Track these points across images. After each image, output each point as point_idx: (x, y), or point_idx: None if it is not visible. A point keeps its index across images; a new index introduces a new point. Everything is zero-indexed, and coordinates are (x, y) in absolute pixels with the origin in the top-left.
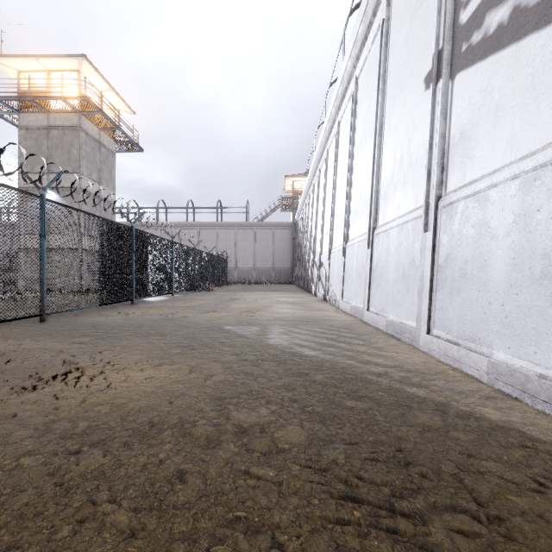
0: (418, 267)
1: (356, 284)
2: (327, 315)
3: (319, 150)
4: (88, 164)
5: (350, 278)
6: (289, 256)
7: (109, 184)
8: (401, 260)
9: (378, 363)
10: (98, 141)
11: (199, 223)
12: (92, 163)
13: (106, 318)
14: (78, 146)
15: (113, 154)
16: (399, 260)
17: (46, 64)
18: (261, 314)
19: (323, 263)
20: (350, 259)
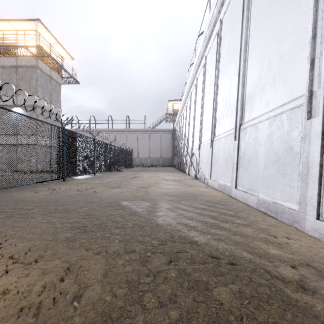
0: (298, 153)
1: (223, 167)
2: (201, 190)
3: (191, 79)
4: (42, 90)
5: (217, 163)
6: (170, 150)
7: (57, 103)
8: (273, 147)
9: (280, 258)
10: (49, 76)
11: (115, 129)
12: (45, 90)
13: (35, 194)
14: (36, 78)
15: (59, 85)
16: (271, 148)
17: (14, 25)
18: (152, 190)
19: (194, 153)
20: (217, 149)
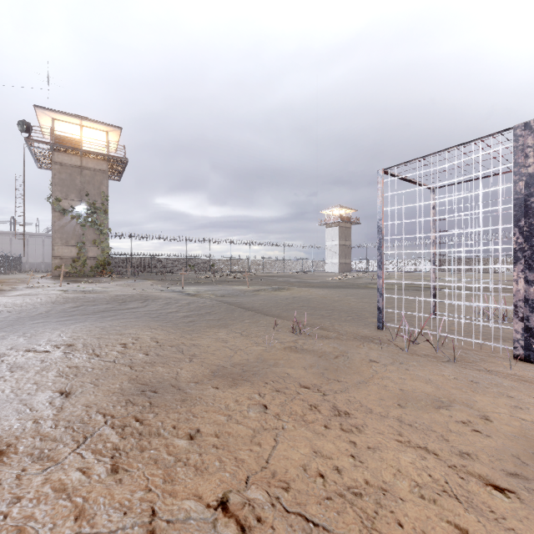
0: None
1: None
2: None
3: None
4: None
5: None
6: None
7: None
8: None
9: None
10: None
11: None
12: None
13: None
14: None
15: None
16: None
17: None
18: None
19: None
20: None
